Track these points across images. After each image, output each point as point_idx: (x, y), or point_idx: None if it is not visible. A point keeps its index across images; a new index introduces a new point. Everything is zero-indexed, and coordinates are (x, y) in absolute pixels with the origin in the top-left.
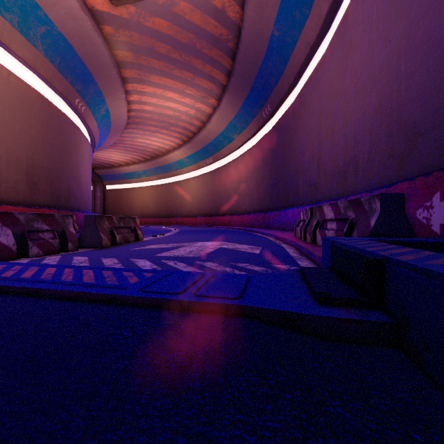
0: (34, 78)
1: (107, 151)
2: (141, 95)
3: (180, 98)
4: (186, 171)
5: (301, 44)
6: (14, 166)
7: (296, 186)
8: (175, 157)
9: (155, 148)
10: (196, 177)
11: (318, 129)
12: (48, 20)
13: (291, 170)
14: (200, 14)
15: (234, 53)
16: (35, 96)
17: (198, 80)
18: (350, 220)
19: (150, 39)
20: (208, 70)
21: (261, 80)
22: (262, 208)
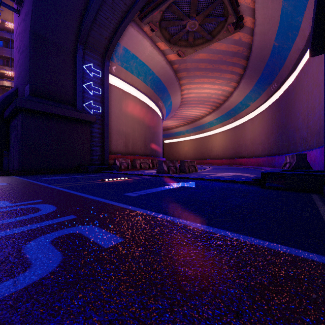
0: (145, 98)
1: (166, 121)
2: (188, 90)
3: (211, 86)
4: (214, 128)
5: (294, 49)
6: (140, 139)
7: (294, 139)
8: (207, 120)
9: (194, 116)
10: (222, 132)
11: (306, 103)
12: (153, 73)
13: (291, 127)
14: (225, 45)
15: (247, 57)
16: (146, 106)
17: (224, 75)
18: (291, 163)
19: (196, 63)
20: (230, 68)
21: (268, 69)
22: (271, 153)
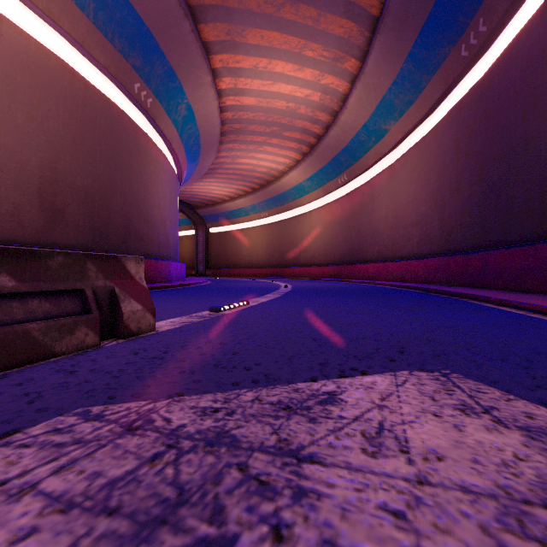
0: (59, 41)
1: (207, 182)
2: (235, 77)
3: (295, 71)
4: (307, 201)
5: None
6: (14, 179)
7: None
8: (292, 182)
9: (264, 172)
10: (322, 207)
11: None
12: None
13: None
14: None
15: None
16: (57, 68)
17: (326, 20)
18: None
19: None
20: None
21: None
22: (454, 246)
